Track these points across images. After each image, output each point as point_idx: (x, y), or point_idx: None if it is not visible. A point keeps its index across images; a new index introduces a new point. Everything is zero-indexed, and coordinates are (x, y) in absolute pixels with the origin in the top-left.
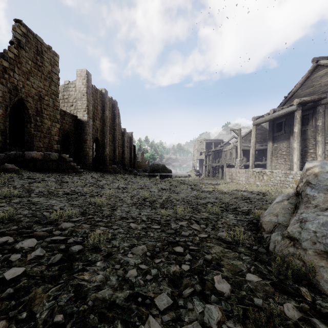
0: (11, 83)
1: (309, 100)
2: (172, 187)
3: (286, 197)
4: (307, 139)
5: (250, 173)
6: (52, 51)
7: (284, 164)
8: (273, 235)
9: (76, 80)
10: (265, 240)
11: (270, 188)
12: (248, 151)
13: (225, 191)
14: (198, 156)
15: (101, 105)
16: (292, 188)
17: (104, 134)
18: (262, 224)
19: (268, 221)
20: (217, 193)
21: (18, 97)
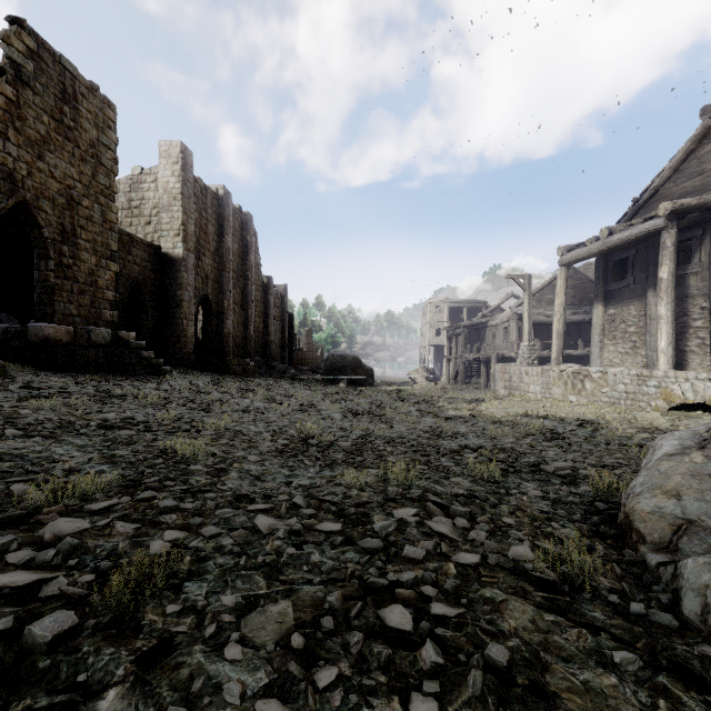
0: None
1: (694, 205)
2: (375, 407)
3: (691, 441)
4: (687, 297)
5: (553, 376)
6: (100, 96)
7: (633, 355)
8: (690, 566)
9: (158, 165)
10: (656, 573)
11: (605, 411)
12: (546, 327)
13: (499, 419)
14: (431, 338)
15: (216, 223)
16: (657, 410)
17: (223, 287)
18: (631, 518)
19: (651, 512)
20: (481, 424)
21: (17, 197)
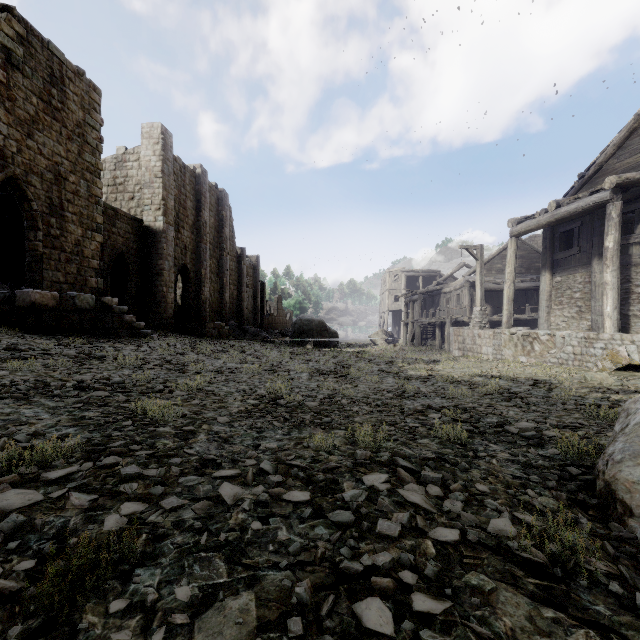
0: None
1: (638, 179)
2: (339, 367)
3: None
4: (630, 265)
5: (504, 339)
6: (86, 80)
7: (578, 319)
8: None
9: (141, 145)
10: None
11: (555, 371)
12: (496, 294)
13: (456, 378)
14: (390, 304)
15: (194, 198)
16: (604, 370)
17: (200, 257)
18: (613, 487)
19: (637, 482)
20: (440, 383)
21: (7, 172)
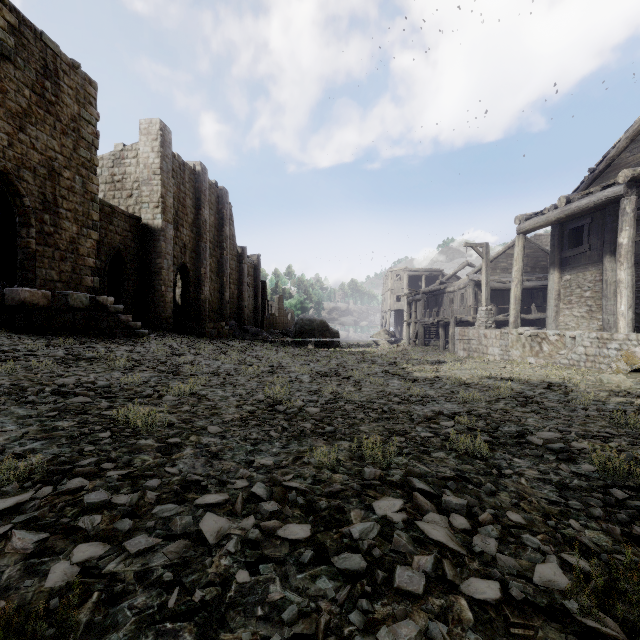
0: None
1: None
2: (342, 369)
3: None
4: None
5: (512, 339)
6: (81, 73)
7: (588, 319)
8: None
9: (139, 142)
10: None
11: (567, 373)
12: (500, 293)
13: (465, 380)
14: (392, 304)
15: (194, 196)
16: (618, 372)
17: (200, 256)
18: None
19: None
20: (448, 386)
21: None
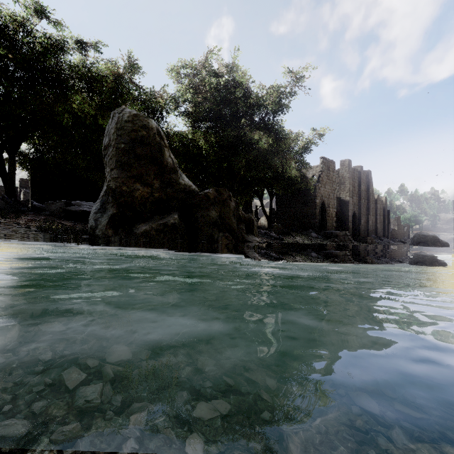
0: (320, 194)
1: None
2: (440, 258)
3: None
4: None
5: None
6: (332, 162)
7: None
8: None
9: (339, 169)
10: None
11: None
12: None
13: None
14: None
15: (357, 181)
16: None
17: (360, 207)
18: None
19: None
20: None
21: (322, 200)
